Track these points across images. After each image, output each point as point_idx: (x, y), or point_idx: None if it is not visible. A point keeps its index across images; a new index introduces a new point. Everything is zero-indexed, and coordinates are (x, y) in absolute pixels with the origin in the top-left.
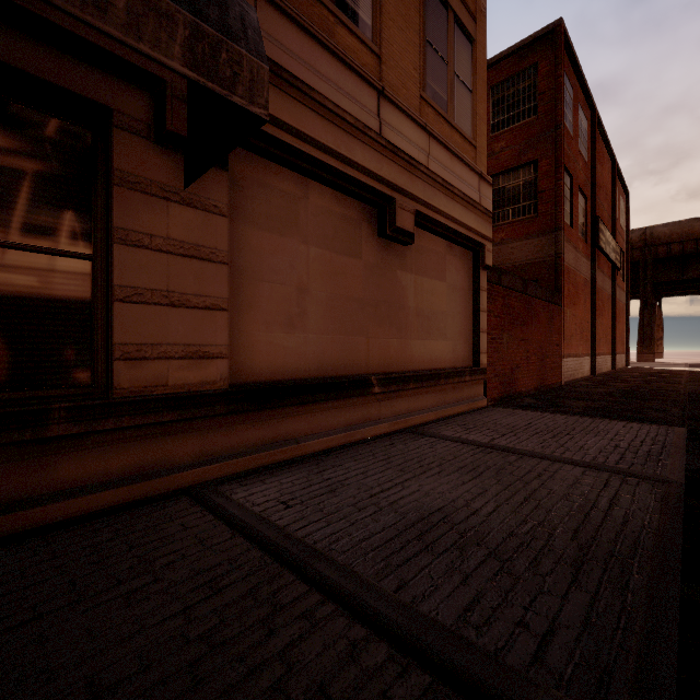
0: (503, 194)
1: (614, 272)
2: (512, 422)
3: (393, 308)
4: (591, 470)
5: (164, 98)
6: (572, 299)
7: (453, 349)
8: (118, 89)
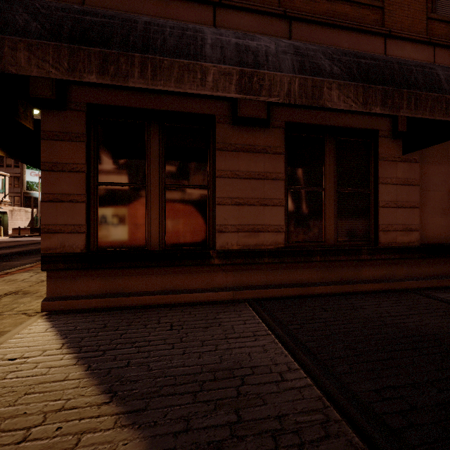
0: None
1: None
2: None
3: None
4: None
5: (397, 118)
6: None
7: None
8: (380, 121)
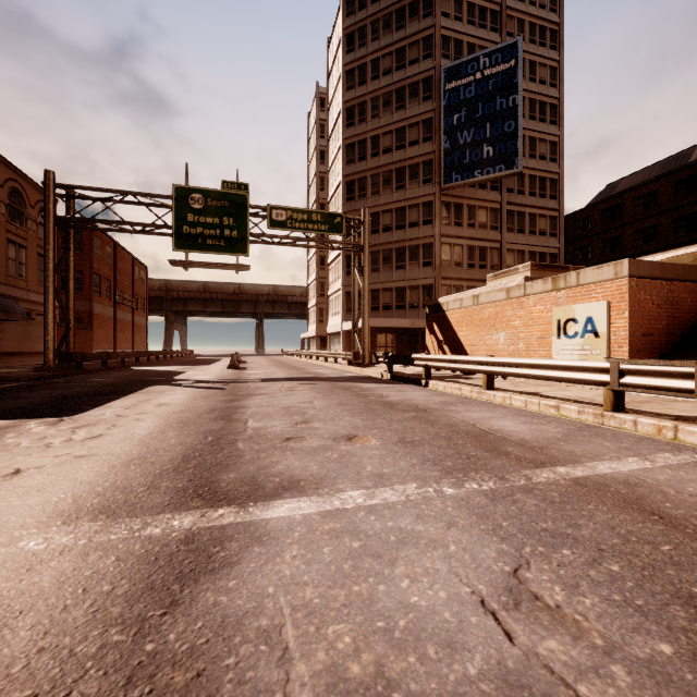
0: None
1: (133, 310)
2: None
3: (29, 336)
4: None
5: None
6: (101, 326)
7: None
8: None
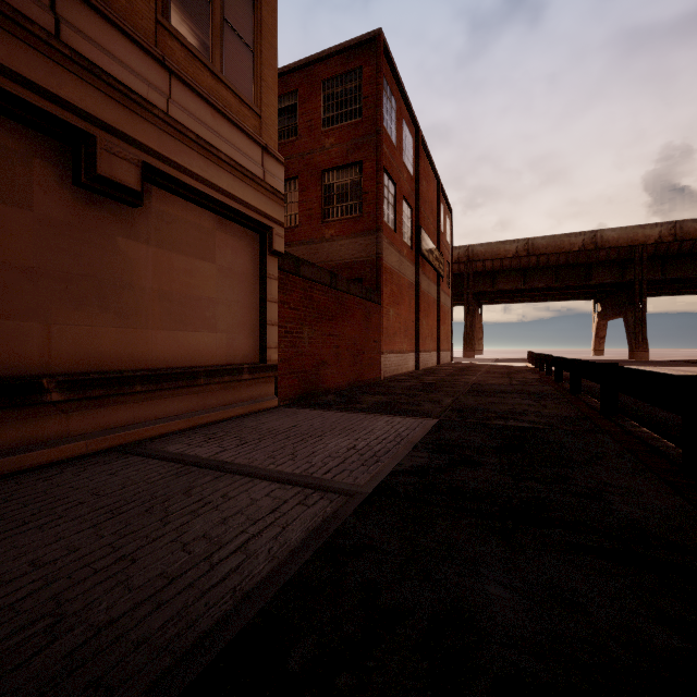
0: (333, 190)
1: (439, 279)
2: (277, 425)
3: (108, 287)
4: (283, 487)
5: None
6: (396, 299)
7: (228, 343)
8: None
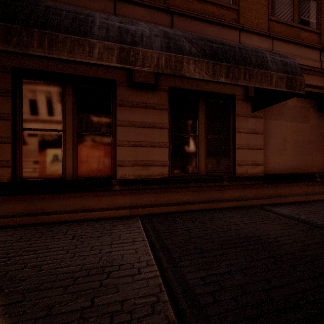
0: None
1: None
2: None
3: None
4: None
5: (248, 87)
6: None
7: None
8: (236, 89)
